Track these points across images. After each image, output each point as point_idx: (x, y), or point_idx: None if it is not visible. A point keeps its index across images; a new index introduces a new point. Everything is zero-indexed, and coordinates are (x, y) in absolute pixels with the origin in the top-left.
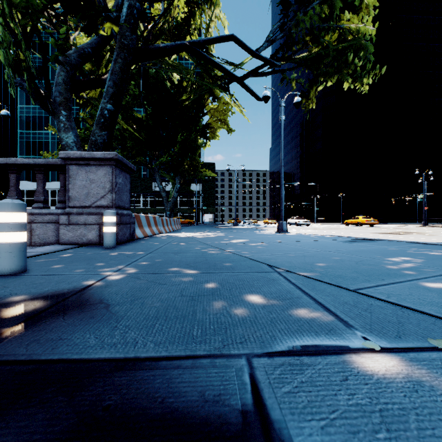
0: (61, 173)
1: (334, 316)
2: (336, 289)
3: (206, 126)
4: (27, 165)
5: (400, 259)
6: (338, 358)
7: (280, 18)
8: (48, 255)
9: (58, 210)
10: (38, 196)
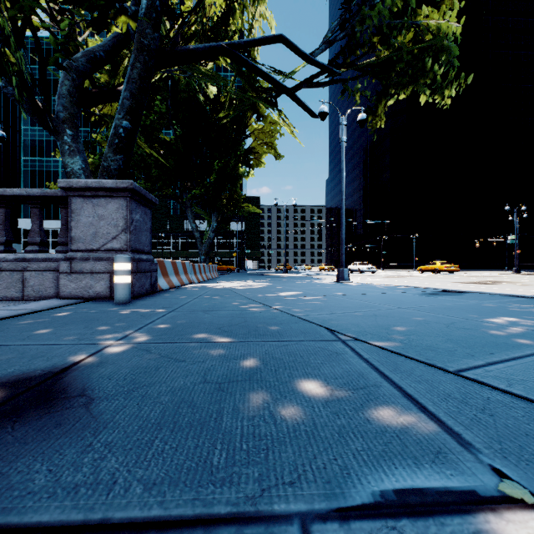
0: (62, 207)
1: (437, 423)
2: (429, 370)
3: (249, 151)
4: (18, 197)
5: (504, 320)
6: (465, 525)
7: (341, 14)
8: (39, 313)
9: (58, 254)
10: (33, 237)
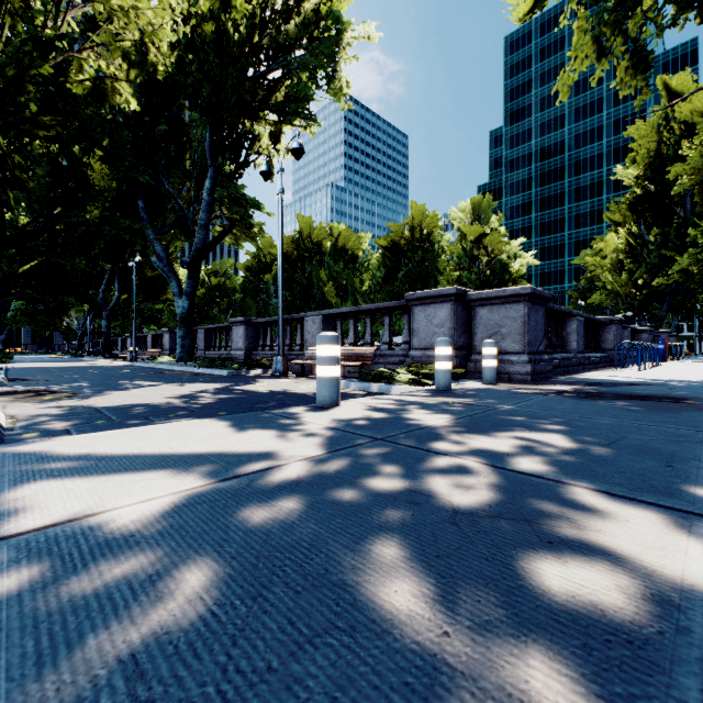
0: None
1: None
2: None
3: None
4: None
5: None
6: None
7: None
8: None
9: None
10: None
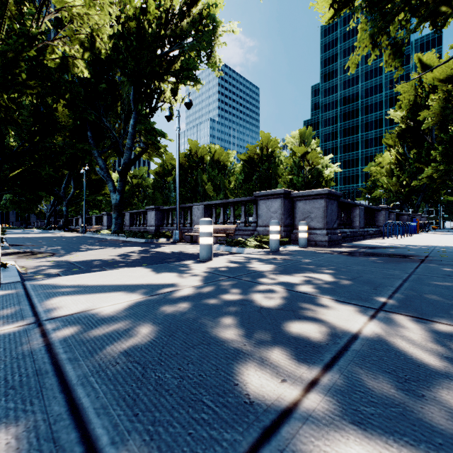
0: None
1: None
2: None
3: None
4: None
5: None
6: None
7: None
8: None
9: None
10: None
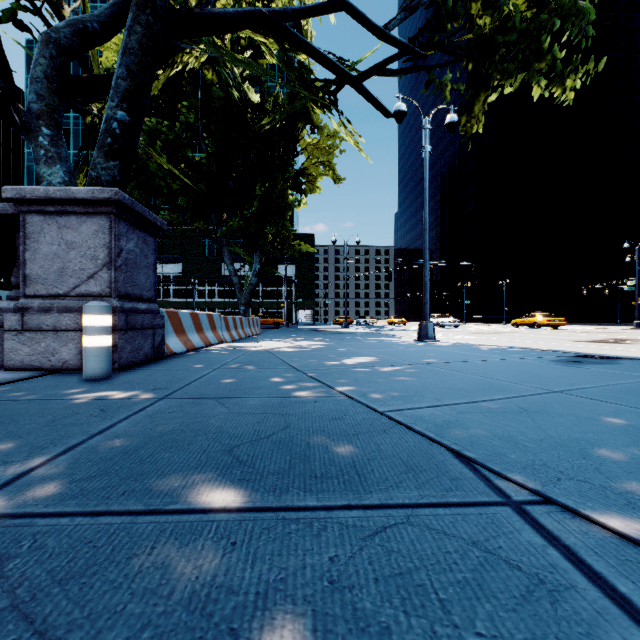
0: (18, 231)
1: None
2: None
3: (301, 174)
4: None
5: None
6: None
7: None
8: None
9: (10, 302)
10: None
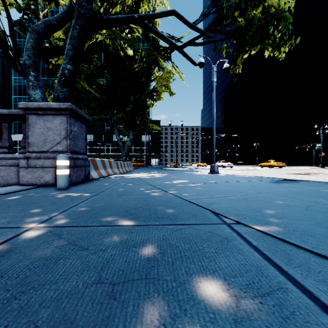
0: (23, 122)
1: None
2: (324, 263)
3: (153, 91)
4: None
5: None
6: None
7: None
8: None
9: (20, 154)
10: (3, 142)
